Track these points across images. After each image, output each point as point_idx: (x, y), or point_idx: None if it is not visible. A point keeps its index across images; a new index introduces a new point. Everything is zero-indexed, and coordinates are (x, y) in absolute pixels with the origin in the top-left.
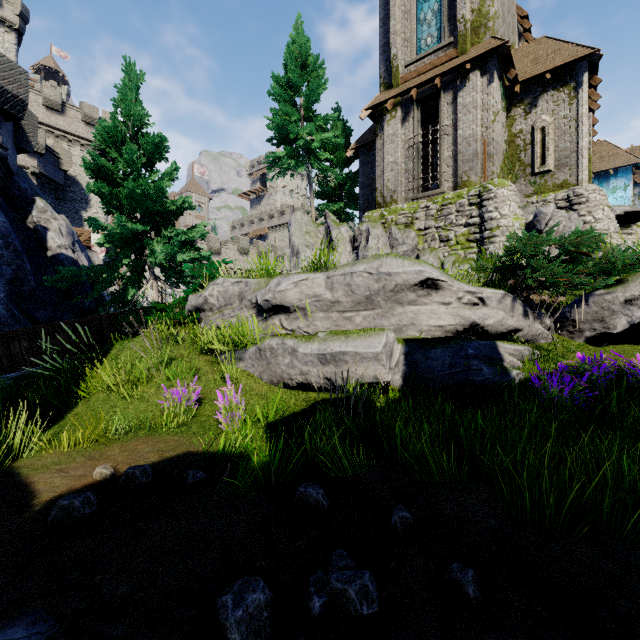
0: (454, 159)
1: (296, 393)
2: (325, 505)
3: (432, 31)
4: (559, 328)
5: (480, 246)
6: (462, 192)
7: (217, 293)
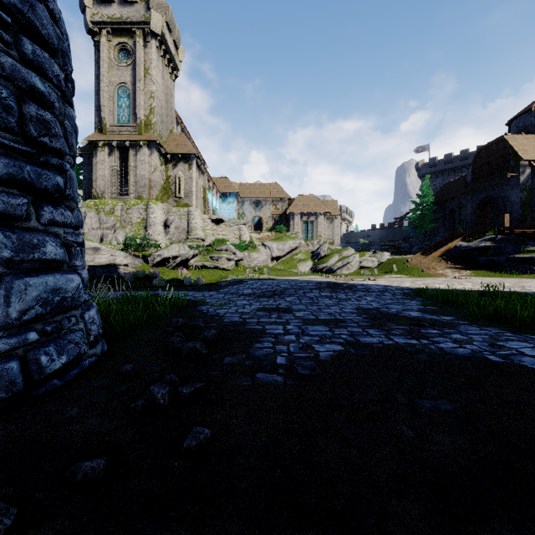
0: (136, 184)
1: None
2: None
3: (125, 114)
4: (145, 263)
5: (146, 229)
6: (139, 201)
7: None
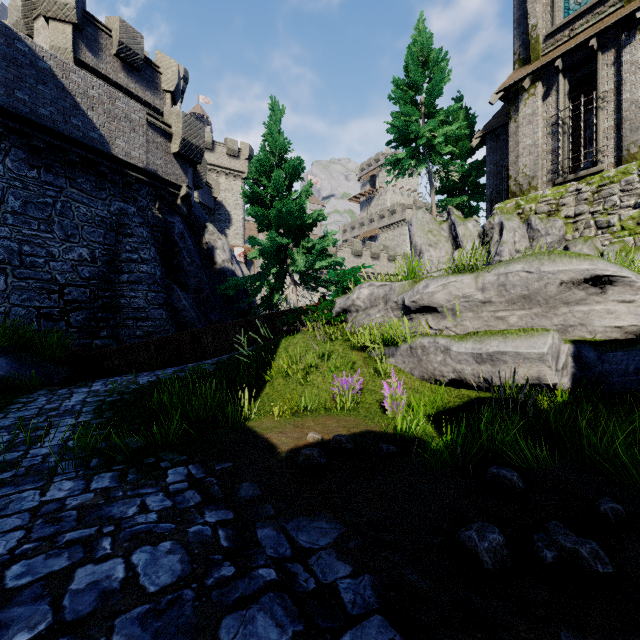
0: (617, 129)
1: (447, 390)
2: (521, 486)
3: None
4: None
5: None
6: (629, 167)
7: (363, 296)
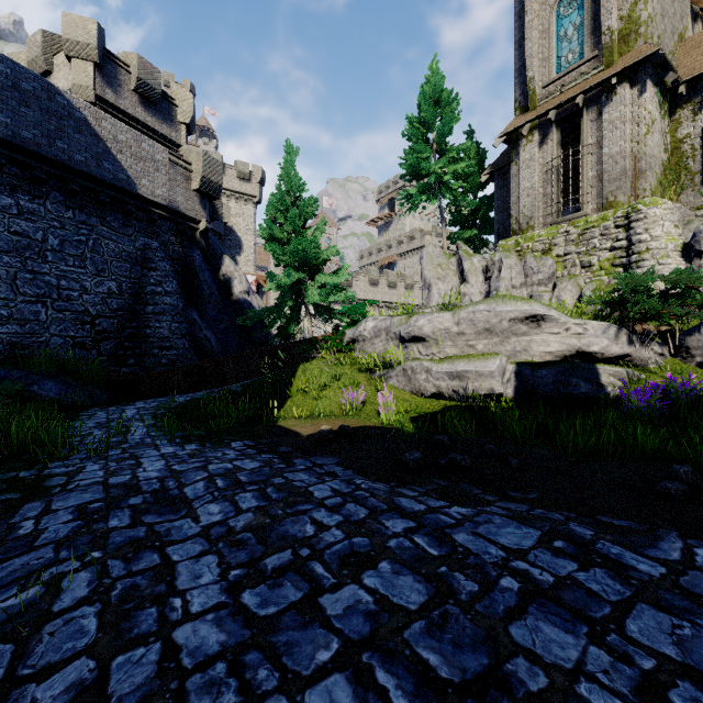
0: (599, 179)
1: (430, 401)
2: (448, 444)
3: (573, 46)
4: (674, 354)
5: (627, 271)
6: (607, 214)
7: (368, 328)
